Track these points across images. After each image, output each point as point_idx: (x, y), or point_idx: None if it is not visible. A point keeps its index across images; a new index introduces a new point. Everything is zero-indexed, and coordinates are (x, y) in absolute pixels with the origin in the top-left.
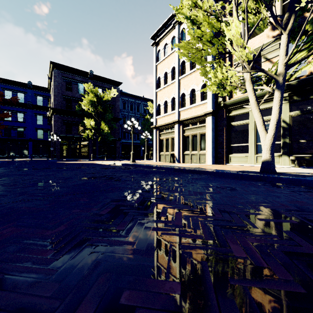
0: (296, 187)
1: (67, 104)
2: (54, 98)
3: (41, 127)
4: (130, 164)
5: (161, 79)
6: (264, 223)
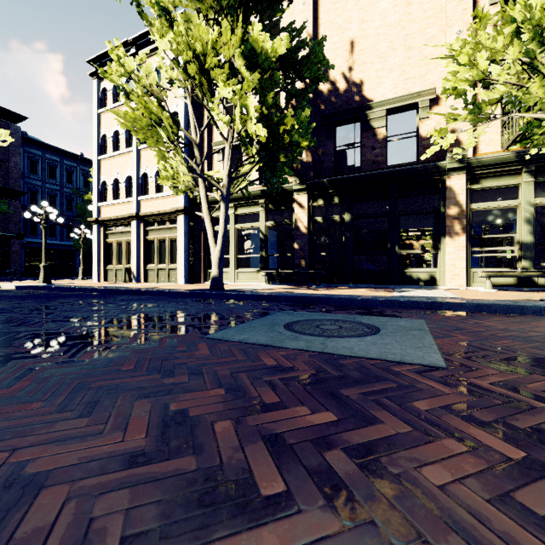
0: (217, 301)
1: None
2: None
3: None
4: (34, 286)
5: (109, 141)
6: (120, 320)
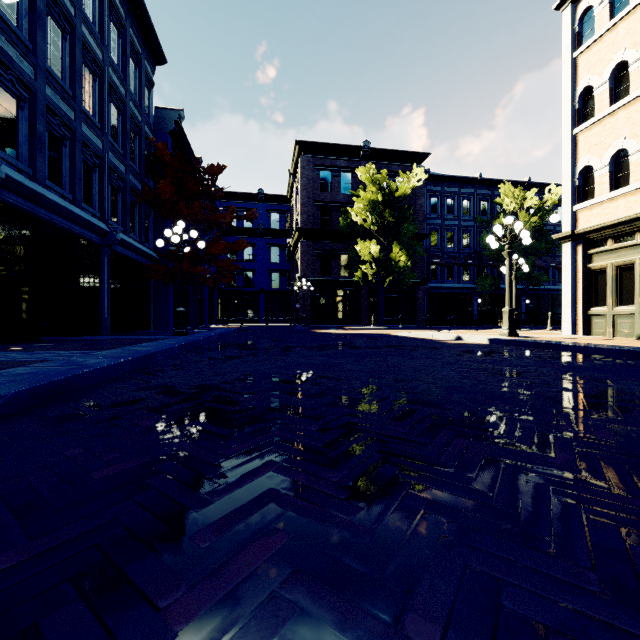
0: None
1: (323, 218)
2: (301, 209)
3: (277, 268)
4: (529, 342)
5: (597, 92)
6: None
